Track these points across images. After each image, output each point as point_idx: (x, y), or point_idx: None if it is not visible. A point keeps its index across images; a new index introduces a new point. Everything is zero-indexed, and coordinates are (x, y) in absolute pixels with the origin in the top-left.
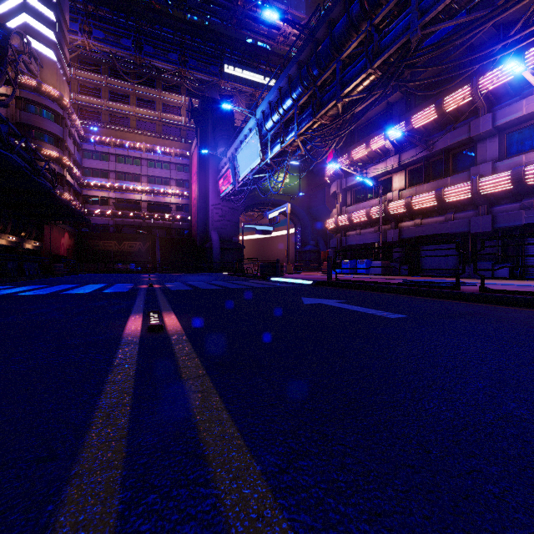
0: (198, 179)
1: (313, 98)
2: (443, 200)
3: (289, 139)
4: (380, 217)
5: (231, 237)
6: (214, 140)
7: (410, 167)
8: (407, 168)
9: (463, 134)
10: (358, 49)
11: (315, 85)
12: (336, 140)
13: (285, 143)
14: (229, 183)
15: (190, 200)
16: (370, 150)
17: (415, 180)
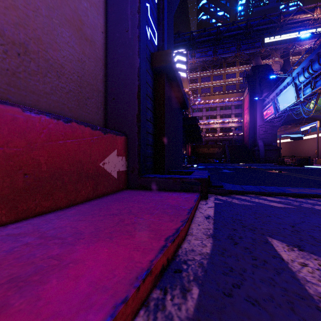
0: (249, 112)
1: None
2: None
3: (317, 87)
4: None
5: (271, 143)
6: (260, 89)
7: None
8: None
9: None
10: None
11: None
12: None
13: (315, 89)
14: (271, 113)
15: (243, 124)
16: None
17: None
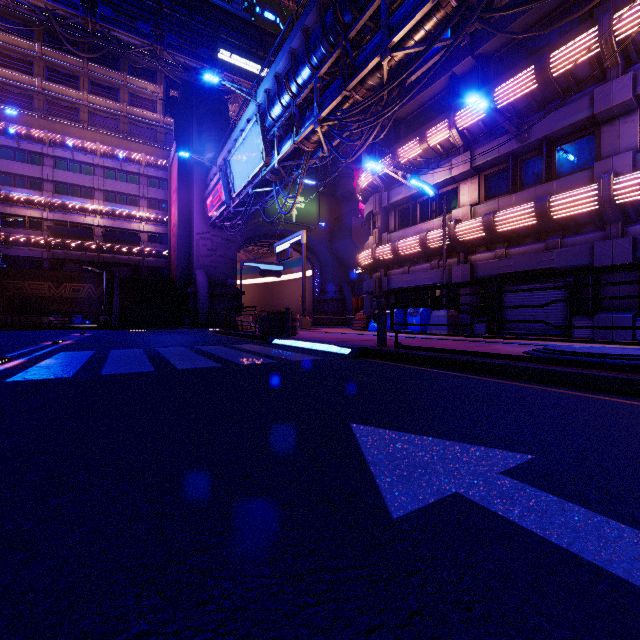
0: (178, 197)
1: (342, 60)
2: (548, 216)
3: (305, 129)
4: (444, 245)
5: (225, 279)
6: (199, 142)
7: (486, 171)
8: (482, 173)
9: (580, 112)
10: None
11: (346, 38)
12: (378, 125)
13: (300, 134)
14: (220, 202)
15: (169, 228)
16: (427, 146)
17: (495, 191)
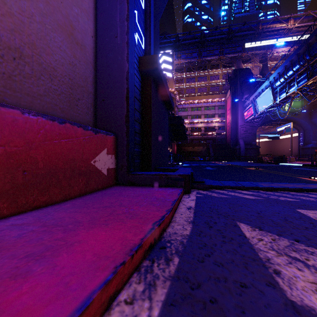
0: (231, 113)
1: (307, 70)
2: None
3: (291, 91)
4: None
5: (251, 142)
6: (241, 92)
7: None
8: None
9: None
10: None
11: (308, 64)
12: None
13: (289, 93)
14: (251, 114)
15: (225, 123)
16: None
17: None
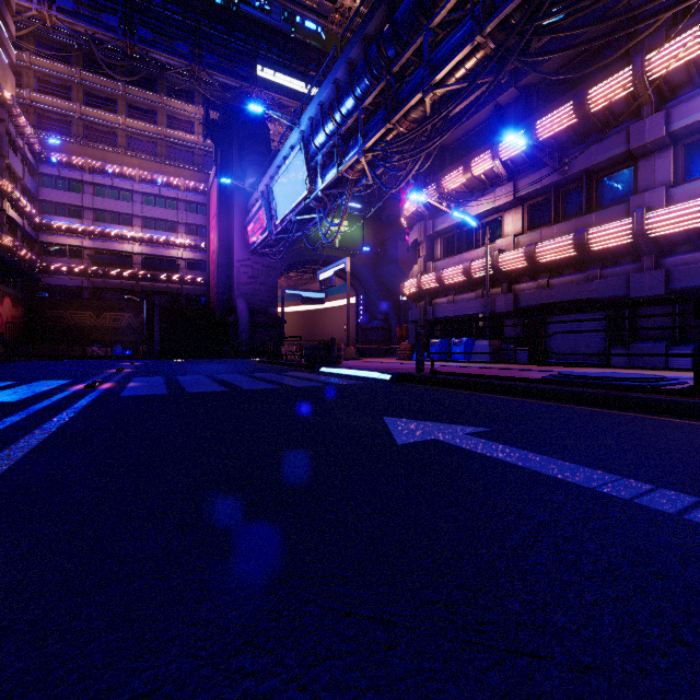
0: (218, 224)
1: (386, 94)
2: (586, 248)
3: (349, 159)
4: (487, 275)
5: (266, 307)
6: (240, 167)
7: (530, 201)
8: (526, 203)
9: (617, 147)
10: (457, 13)
11: (390, 72)
12: (422, 157)
13: (344, 164)
14: (261, 229)
15: (207, 255)
16: (471, 176)
17: (538, 221)
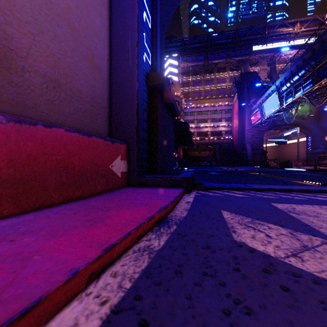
0: (238, 117)
1: (312, 76)
2: None
3: (297, 96)
4: None
5: (258, 147)
6: (248, 96)
7: None
8: None
9: None
10: None
11: (314, 69)
12: None
13: (295, 98)
14: (257, 119)
15: (232, 128)
16: None
17: None
